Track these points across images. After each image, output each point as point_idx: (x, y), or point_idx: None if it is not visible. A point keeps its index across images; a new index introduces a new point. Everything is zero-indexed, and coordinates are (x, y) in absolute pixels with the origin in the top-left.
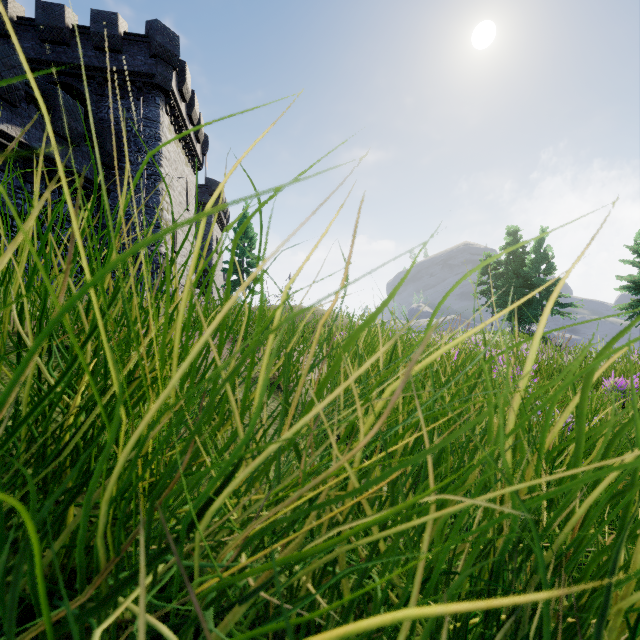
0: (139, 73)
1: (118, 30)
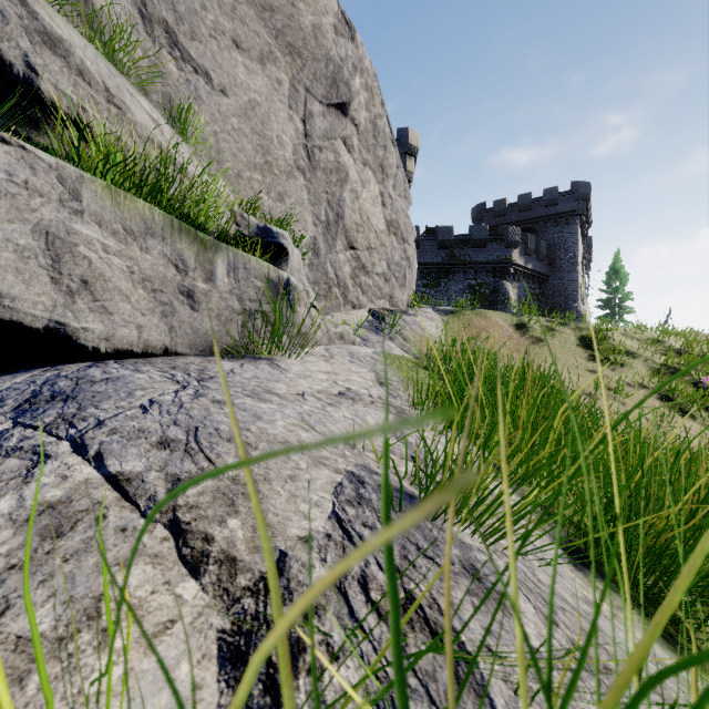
0: (567, 212)
1: (557, 195)
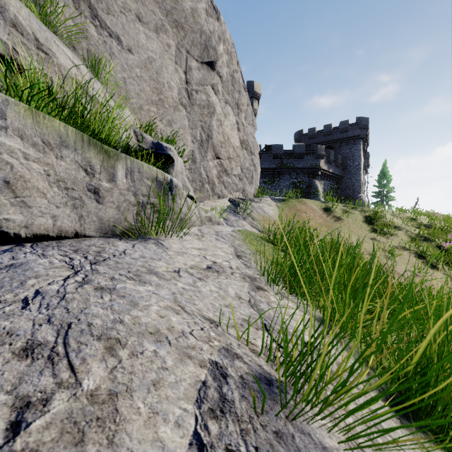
0: (354, 136)
1: (348, 125)
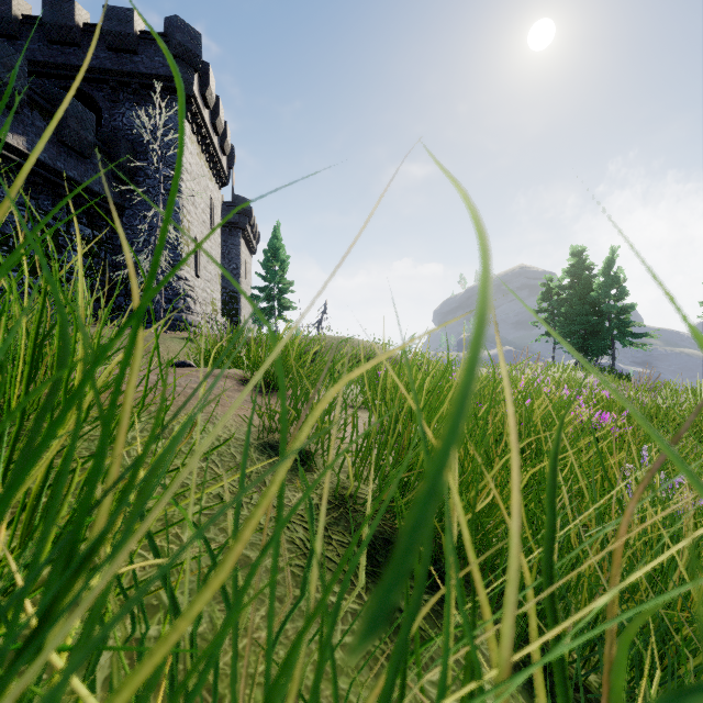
0: (157, 76)
1: (133, 28)
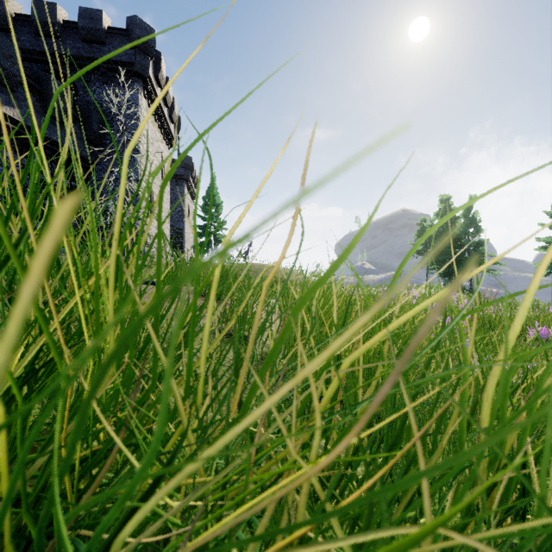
0: (120, 62)
1: (102, 25)
